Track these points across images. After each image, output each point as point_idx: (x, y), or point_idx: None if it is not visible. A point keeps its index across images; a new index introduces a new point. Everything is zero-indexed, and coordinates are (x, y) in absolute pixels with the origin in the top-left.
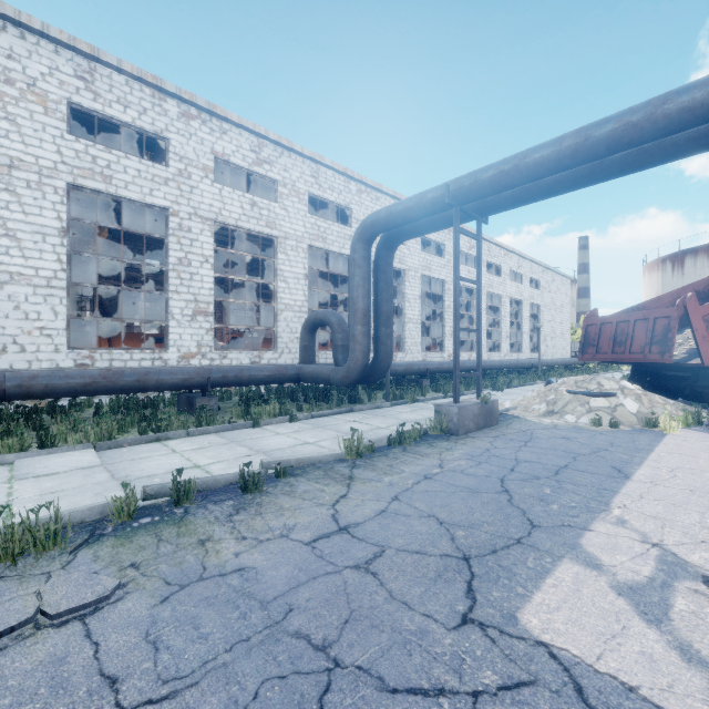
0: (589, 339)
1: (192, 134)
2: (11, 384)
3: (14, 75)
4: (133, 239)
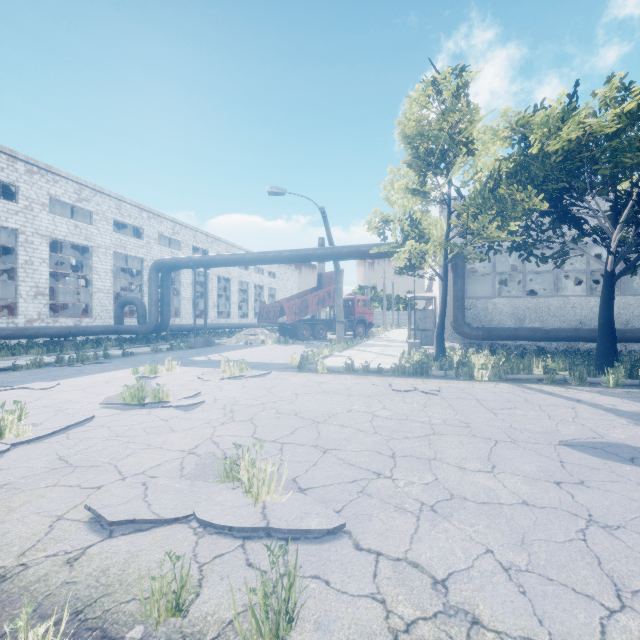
0: (261, 313)
1: (34, 183)
2: None
3: None
4: None
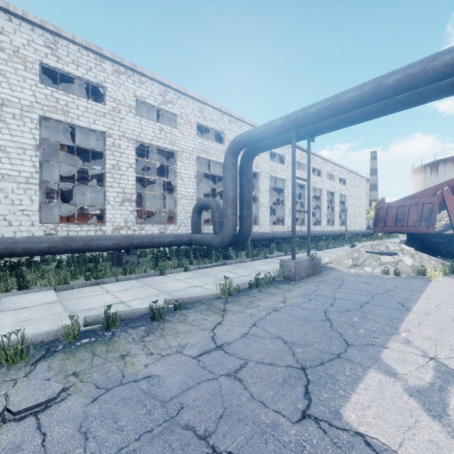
0: (380, 217)
1: (121, 84)
2: (0, 247)
3: (5, 45)
4: (84, 153)
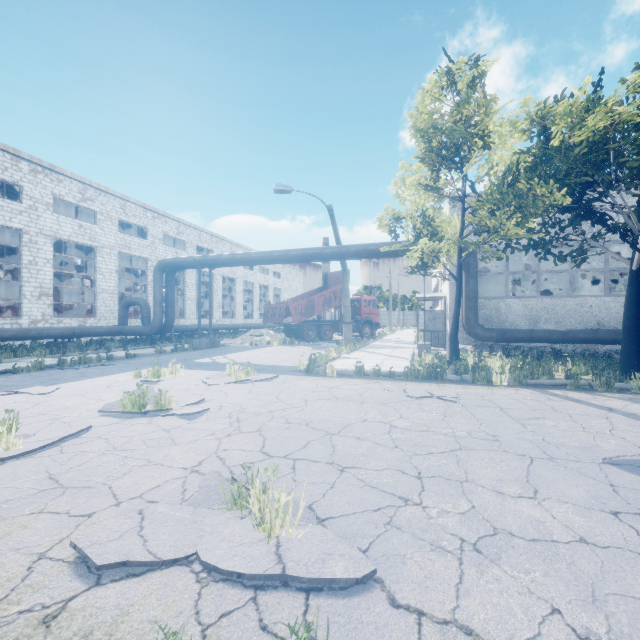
0: (266, 314)
1: (38, 183)
2: None
3: None
4: None
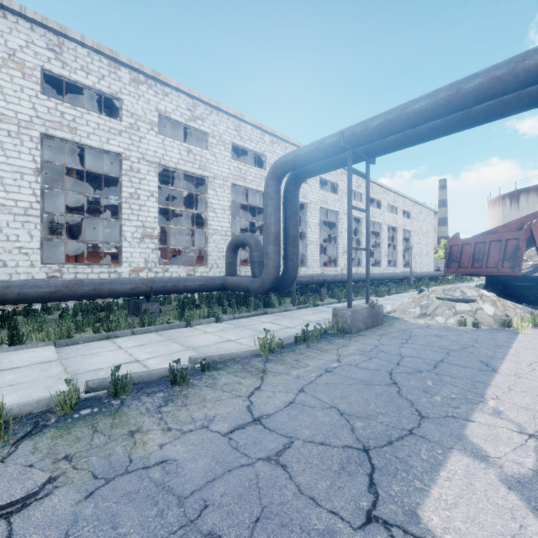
0: (453, 256)
1: (140, 96)
2: None
3: None
4: (97, 180)
